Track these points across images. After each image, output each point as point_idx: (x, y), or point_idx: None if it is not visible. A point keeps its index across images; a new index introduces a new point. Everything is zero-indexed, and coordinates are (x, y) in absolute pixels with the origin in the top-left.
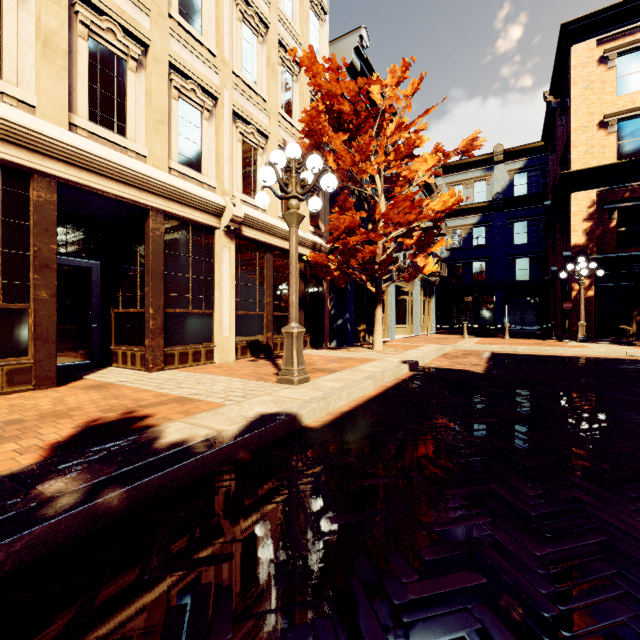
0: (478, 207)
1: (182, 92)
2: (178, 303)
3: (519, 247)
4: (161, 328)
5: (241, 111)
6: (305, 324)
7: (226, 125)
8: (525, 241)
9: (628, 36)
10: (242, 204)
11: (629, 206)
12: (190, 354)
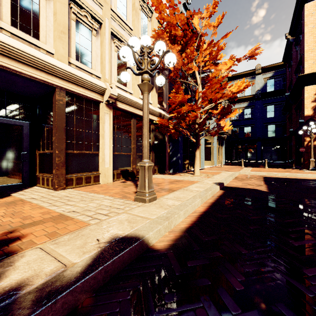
0: (247, 98)
1: (78, 16)
2: (75, 147)
3: (269, 119)
4: (63, 162)
5: (116, 33)
6: (155, 160)
7: (107, 40)
8: (273, 115)
9: None
10: (117, 88)
11: None
12: (83, 178)
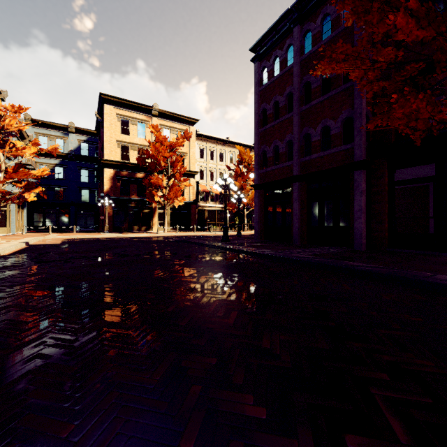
0: (59, 155)
1: None
2: None
3: (84, 183)
4: None
5: None
6: None
7: None
8: (87, 181)
9: (124, 112)
10: None
11: (125, 179)
12: None
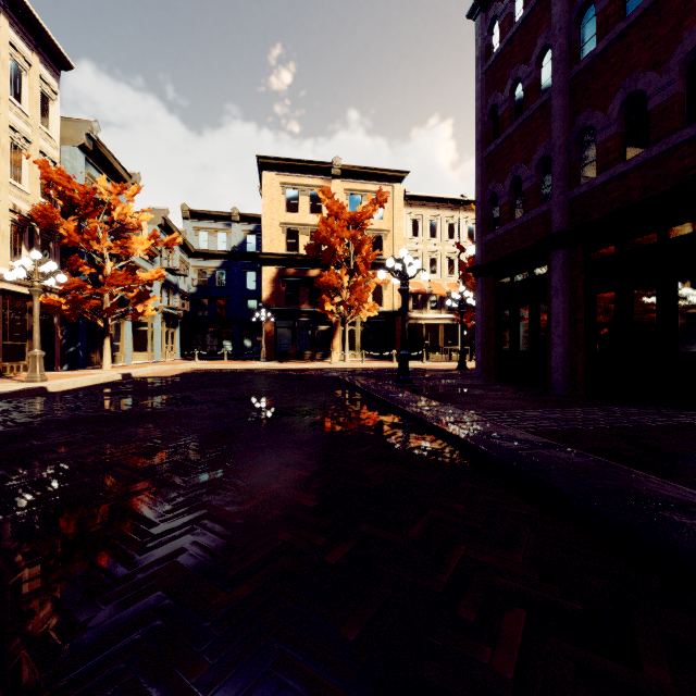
0: (220, 254)
1: None
2: None
3: (251, 291)
4: None
5: None
6: None
7: None
8: (255, 287)
9: (291, 179)
10: None
11: (292, 280)
12: None
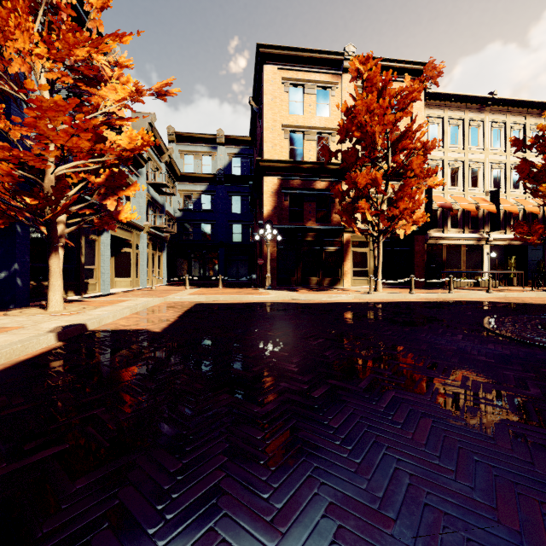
0: (205, 177)
1: None
2: None
3: (235, 215)
4: None
5: None
6: None
7: None
8: (239, 211)
9: (295, 74)
10: None
11: (295, 193)
12: None
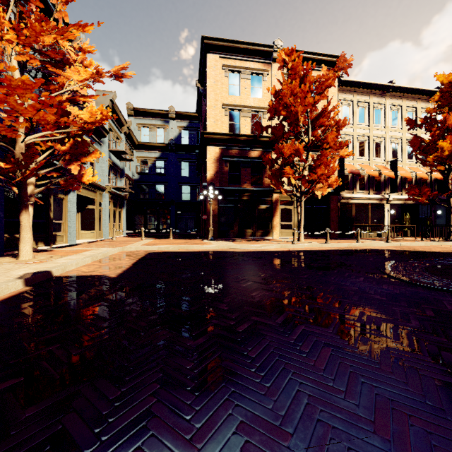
0: (159, 146)
1: None
2: None
3: (184, 178)
4: None
5: None
6: None
7: None
8: (188, 175)
9: (233, 62)
10: None
11: (234, 160)
12: None
